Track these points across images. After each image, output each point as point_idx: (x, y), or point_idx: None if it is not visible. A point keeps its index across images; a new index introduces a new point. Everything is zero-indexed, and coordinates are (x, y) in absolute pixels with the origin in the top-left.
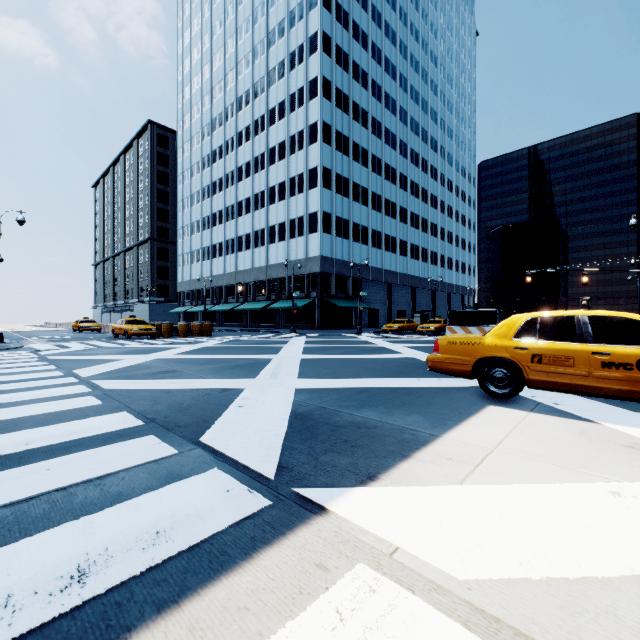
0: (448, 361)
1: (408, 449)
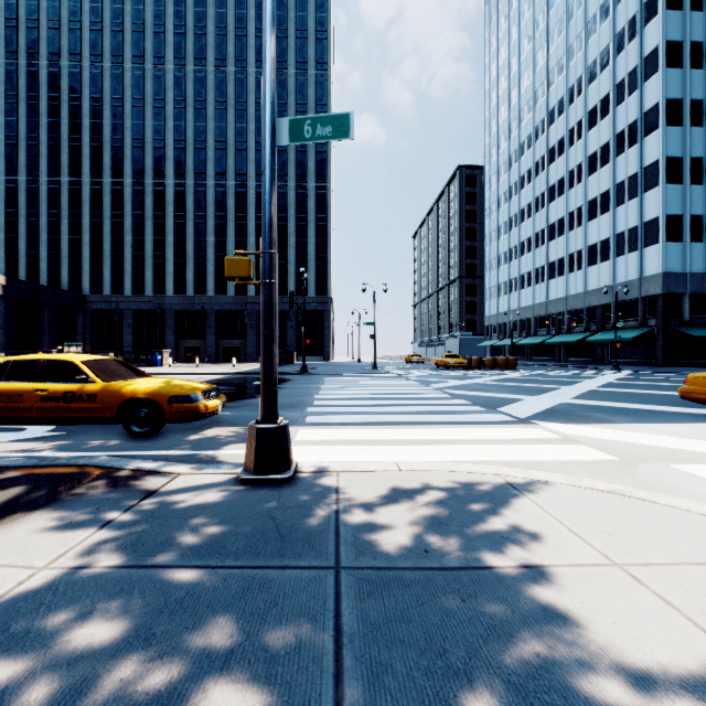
0: (691, 391)
1: (597, 423)
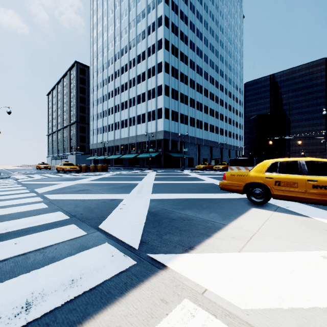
0: (230, 184)
1: (210, 232)
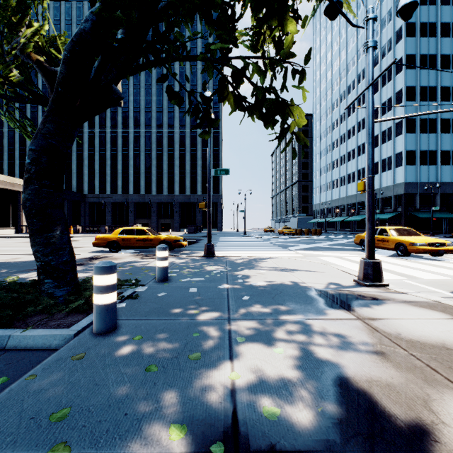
0: (356, 240)
1: (316, 251)
